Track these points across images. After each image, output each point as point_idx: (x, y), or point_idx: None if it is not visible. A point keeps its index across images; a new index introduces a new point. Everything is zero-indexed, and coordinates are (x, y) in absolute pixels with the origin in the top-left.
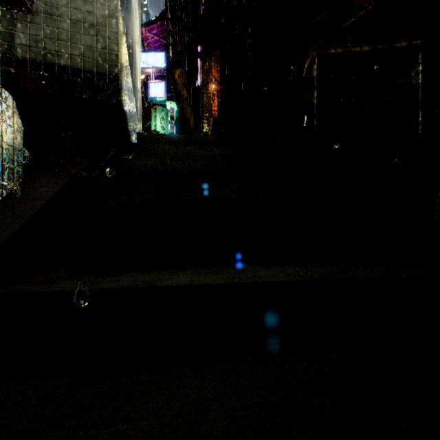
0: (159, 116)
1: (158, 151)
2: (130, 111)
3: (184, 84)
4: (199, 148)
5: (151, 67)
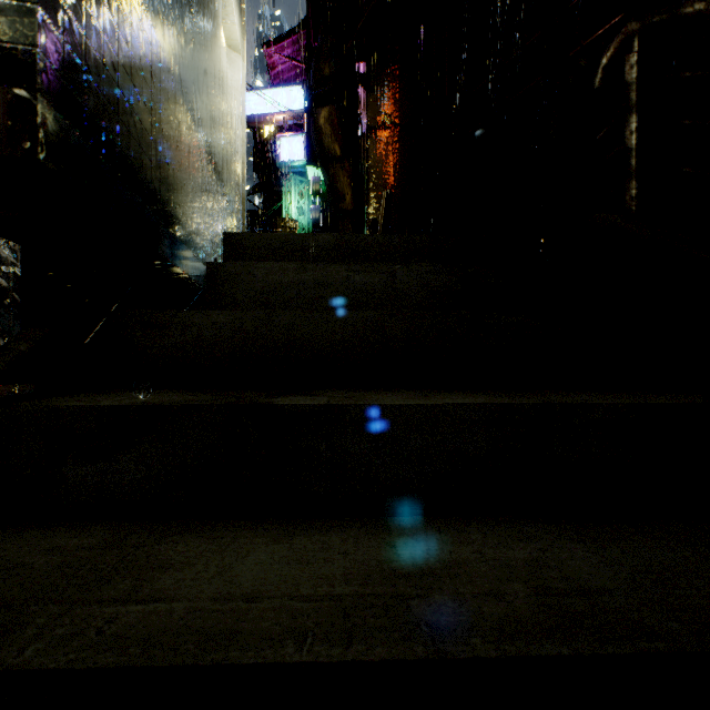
0: (295, 192)
1: (261, 279)
2: (175, 188)
3: (335, 134)
4: (359, 267)
5: (282, 111)
